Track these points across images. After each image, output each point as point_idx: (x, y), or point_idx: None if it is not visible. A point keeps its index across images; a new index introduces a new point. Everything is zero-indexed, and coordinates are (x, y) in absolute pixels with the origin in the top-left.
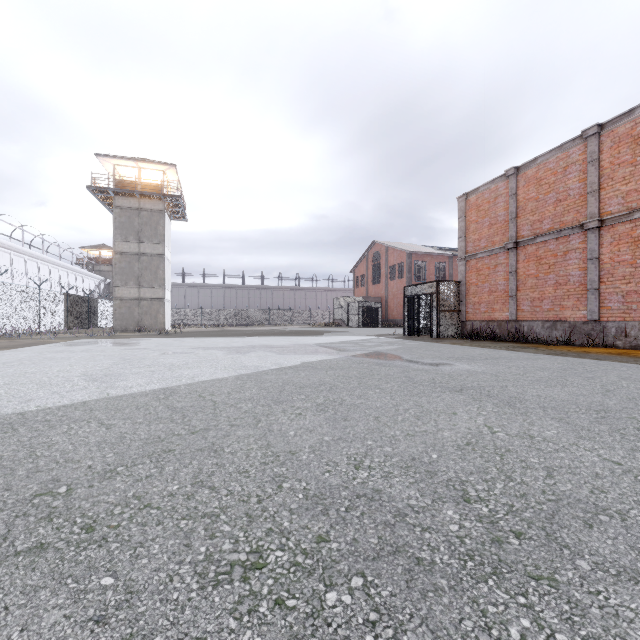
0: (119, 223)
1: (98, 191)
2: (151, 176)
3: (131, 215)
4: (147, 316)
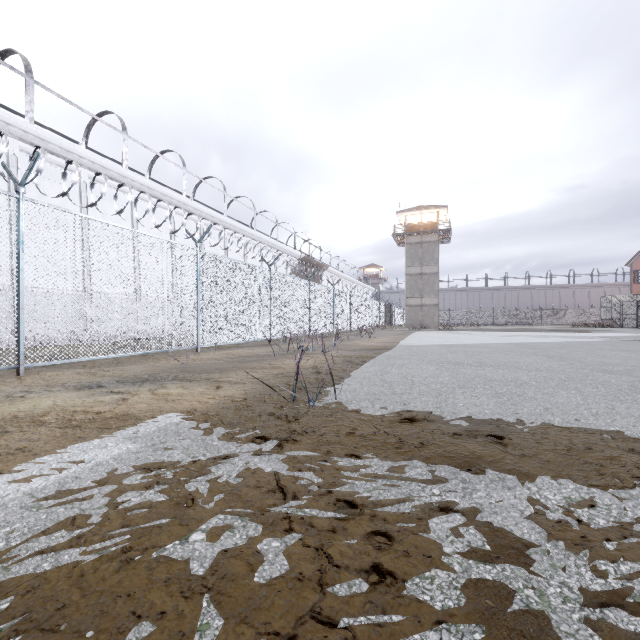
0: (408, 254)
1: (397, 236)
2: (427, 216)
3: (416, 248)
4: (426, 317)
